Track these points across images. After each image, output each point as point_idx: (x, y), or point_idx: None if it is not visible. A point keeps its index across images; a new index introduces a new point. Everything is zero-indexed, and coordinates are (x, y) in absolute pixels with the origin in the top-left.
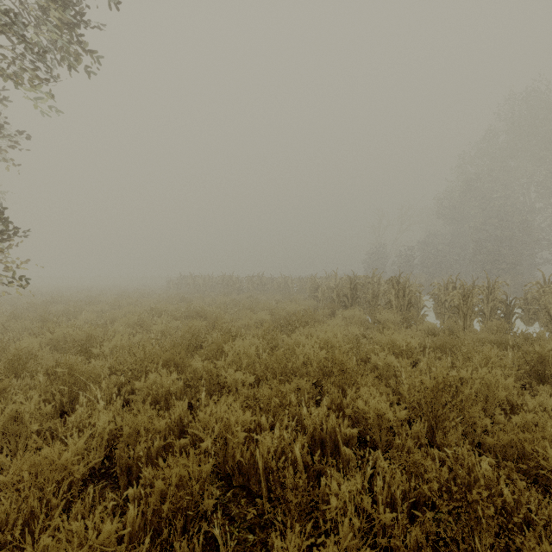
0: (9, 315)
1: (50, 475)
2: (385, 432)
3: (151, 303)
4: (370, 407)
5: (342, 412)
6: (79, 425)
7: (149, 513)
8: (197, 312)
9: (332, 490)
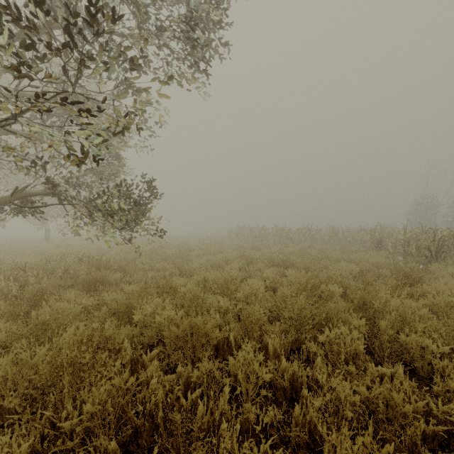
0: (148, 257)
1: None
2: None
3: (232, 250)
4: None
5: None
6: (289, 377)
7: None
8: (283, 260)
9: None
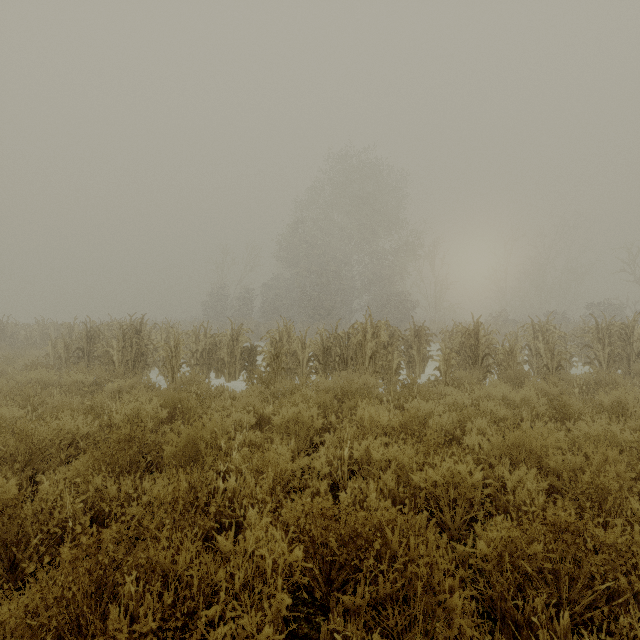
0: None
1: None
2: None
3: None
4: None
5: None
6: None
7: None
8: None
9: None
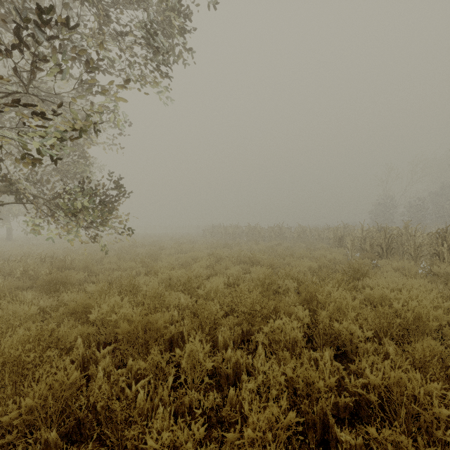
0: (117, 256)
1: (276, 432)
2: None
3: (203, 248)
4: None
5: None
6: (233, 365)
7: None
8: (249, 258)
9: None
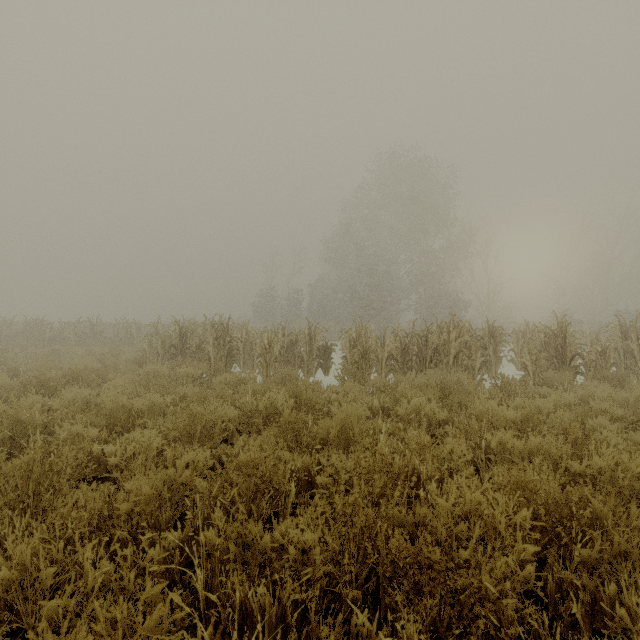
0: None
1: None
2: None
3: None
4: None
5: None
6: None
7: None
8: None
9: None
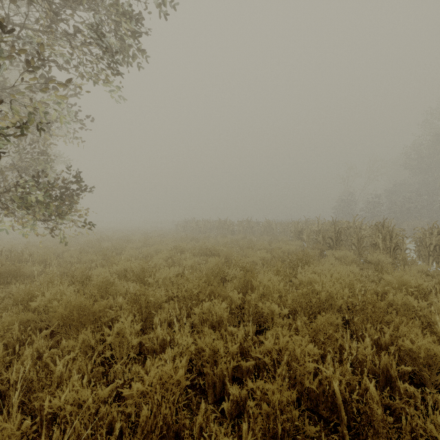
0: (79, 249)
1: (169, 387)
2: (436, 372)
3: (170, 241)
4: (416, 347)
5: (379, 348)
6: (161, 341)
7: (258, 431)
8: (210, 250)
9: (428, 432)
